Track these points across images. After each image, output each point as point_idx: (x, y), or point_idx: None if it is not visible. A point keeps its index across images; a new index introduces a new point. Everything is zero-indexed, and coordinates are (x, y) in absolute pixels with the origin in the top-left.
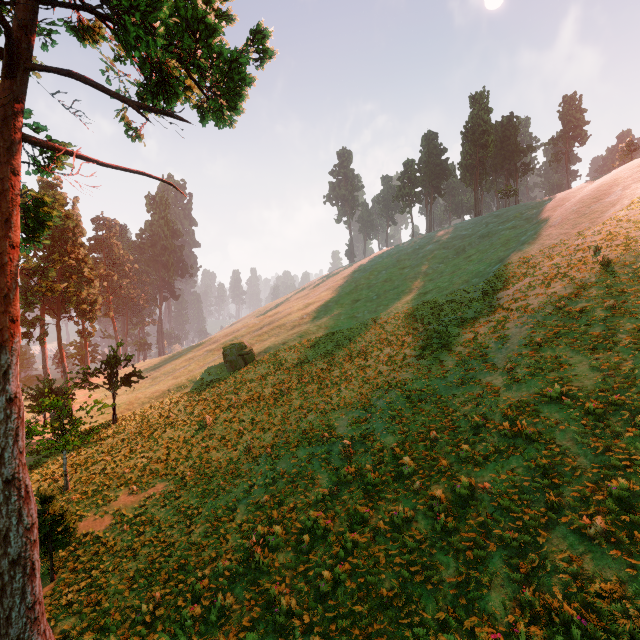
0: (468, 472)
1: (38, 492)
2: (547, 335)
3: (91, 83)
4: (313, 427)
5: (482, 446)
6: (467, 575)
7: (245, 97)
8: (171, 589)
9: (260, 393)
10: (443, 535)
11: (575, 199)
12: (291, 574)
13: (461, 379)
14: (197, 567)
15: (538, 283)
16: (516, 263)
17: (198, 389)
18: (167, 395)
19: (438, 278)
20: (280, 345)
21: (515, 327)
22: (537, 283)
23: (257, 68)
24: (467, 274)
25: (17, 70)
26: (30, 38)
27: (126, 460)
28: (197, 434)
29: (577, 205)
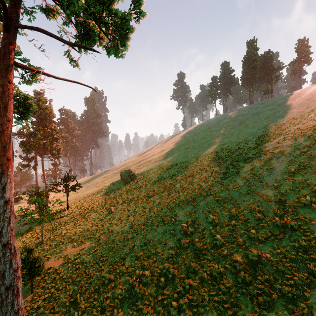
0: (255, 246)
1: (25, 247)
2: (298, 167)
3: (49, 34)
4: (166, 215)
5: (263, 231)
6: (259, 313)
7: (129, 39)
8: (90, 303)
9: (138, 195)
10: (243, 285)
11: (307, 93)
12: (154, 300)
13: (247, 191)
14: (104, 291)
15: (289, 138)
16: (274, 128)
17: (108, 193)
18: (93, 195)
19: (230, 136)
20: (149, 171)
21: (277, 162)
22: (288, 138)
23: (136, 22)
24: (246, 134)
25: (11, 28)
26: (17, 11)
27: (71, 229)
28: (107, 216)
29: (308, 96)
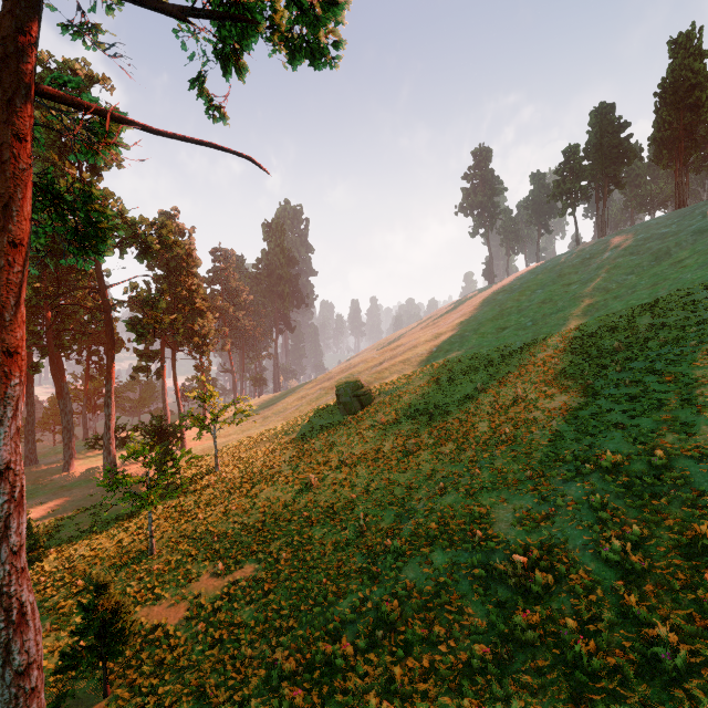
0: None
1: (89, 578)
2: None
3: None
4: (455, 514)
5: None
6: None
7: None
8: None
9: (378, 447)
10: None
11: None
12: None
13: None
14: None
15: None
16: None
17: (307, 435)
18: (274, 439)
19: (629, 294)
20: (404, 385)
21: None
22: None
23: None
24: (683, 285)
25: None
26: None
27: (217, 523)
28: (299, 497)
29: None
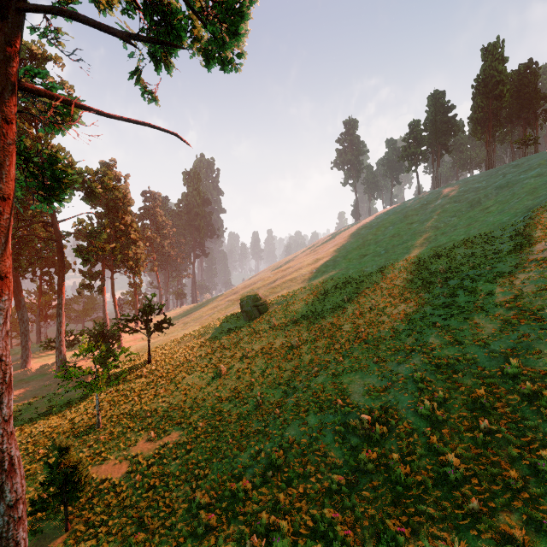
0: None
1: (54, 443)
2: None
3: (82, 19)
4: (324, 389)
5: None
6: None
7: (247, 18)
8: None
9: (272, 344)
10: None
11: None
12: None
13: (510, 348)
14: None
15: None
16: None
17: (218, 336)
18: (193, 340)
19: (451, 231)
20: (291, 297)
21: None
22: None
23: None
24: (487, 226)
25: (8, 11)
26: None
27: (150, 403)
28: (212, 382)
29: None
